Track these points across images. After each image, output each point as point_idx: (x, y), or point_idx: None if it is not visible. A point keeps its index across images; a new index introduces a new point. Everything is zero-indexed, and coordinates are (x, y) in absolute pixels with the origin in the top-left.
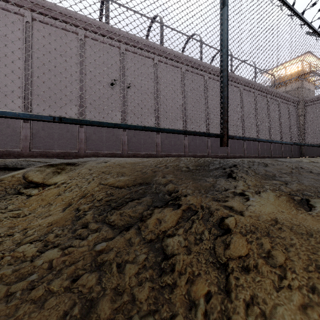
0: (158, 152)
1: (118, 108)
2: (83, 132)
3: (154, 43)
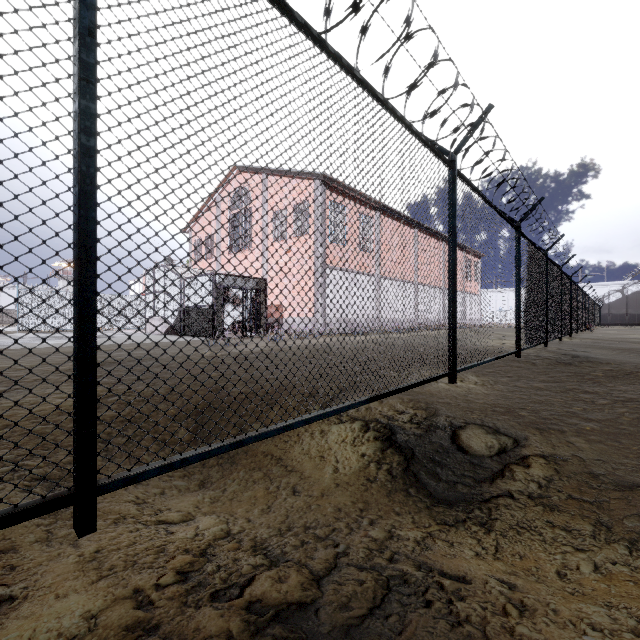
0: None
1: None
2: None
3: None
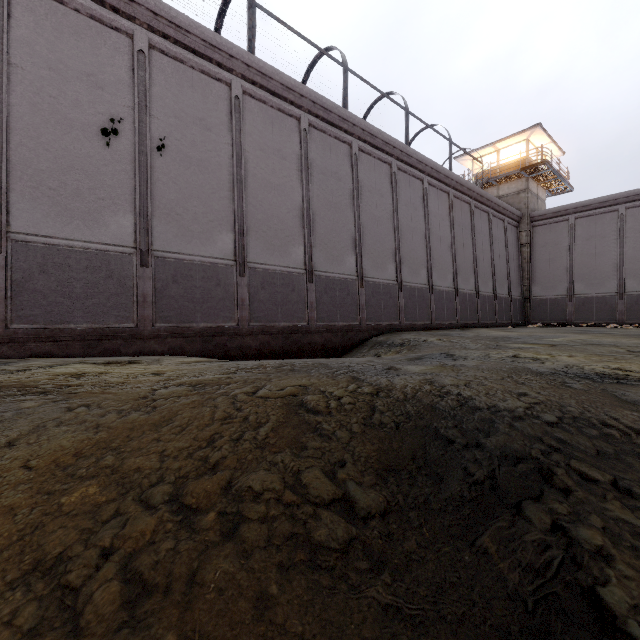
0: (243, 323)
1: (127, 201)
2: (1, 268)
3: (231, 44)
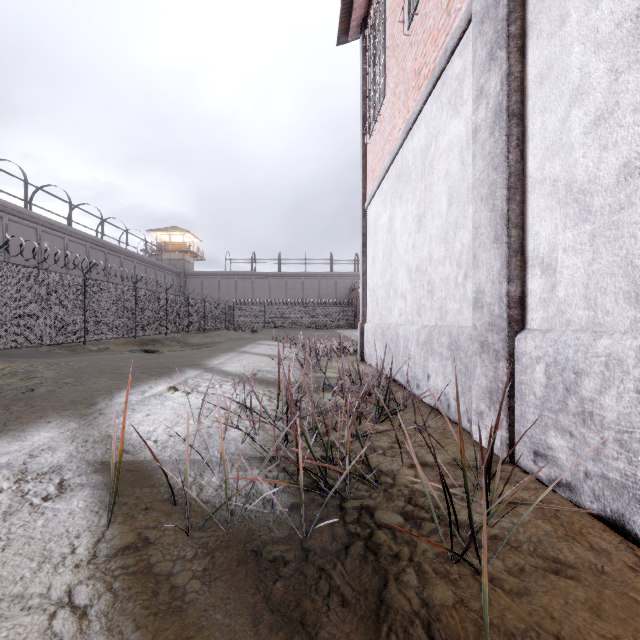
0: None
1: None
2: None
3: (67, 226)
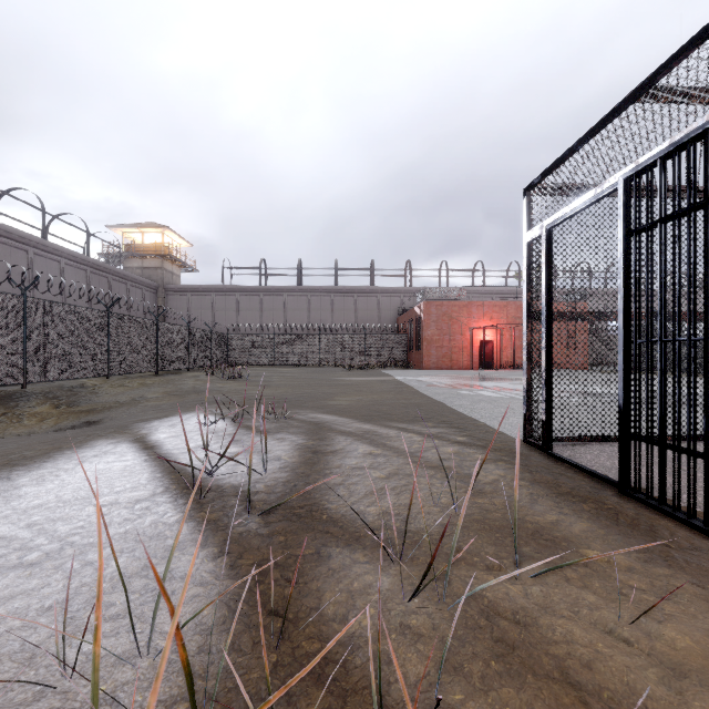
0: None
1: None
2: None
3: None
